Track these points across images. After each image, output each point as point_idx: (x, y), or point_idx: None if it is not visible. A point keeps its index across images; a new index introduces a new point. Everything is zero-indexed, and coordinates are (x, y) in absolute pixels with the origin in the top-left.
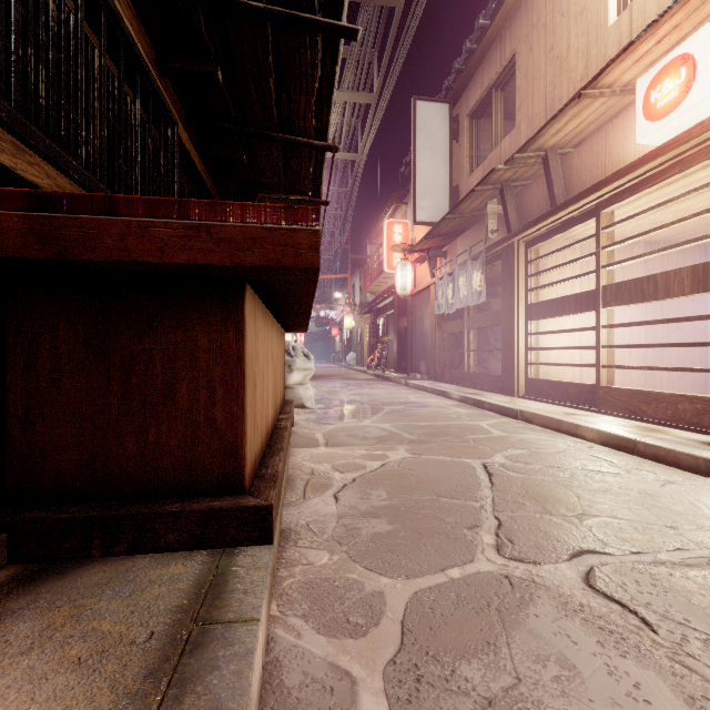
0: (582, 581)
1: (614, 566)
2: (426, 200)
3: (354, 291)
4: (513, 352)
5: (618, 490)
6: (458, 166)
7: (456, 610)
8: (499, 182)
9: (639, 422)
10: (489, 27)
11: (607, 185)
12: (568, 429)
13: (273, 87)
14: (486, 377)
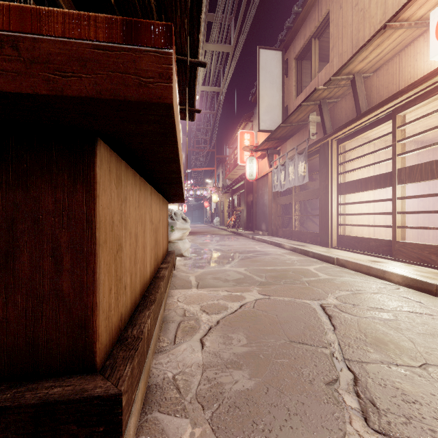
0: None
1: None
2: (266, 115)
3: (218, 178)
4: (328, 216)
5: None
6: (288, 93)
7: None
8: (318, 99)
9: (429, 268)
10: None
11: (403, 94)
12: (376, 274)
13: (154, 7)
14: (308, 234)
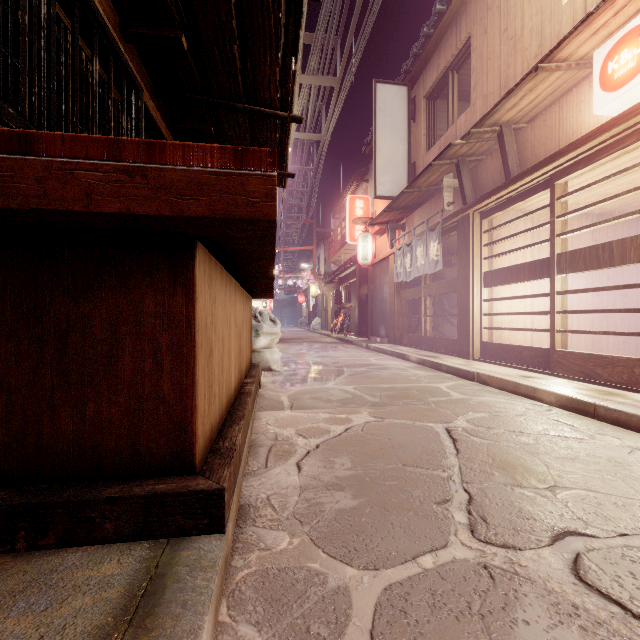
0: (571, 573)
1: (601, 552)
2: (386, 176)
3: (319, 261)
4: (468, 317)
5: (586, 458)
6: (416, 145)
7: (433, 614)
8: (455, 157)
9: (594, 385)
10: (446, 12)
11: (562, 156)
12: (525, 392)
13: (237, 54)
14: (442, 341)
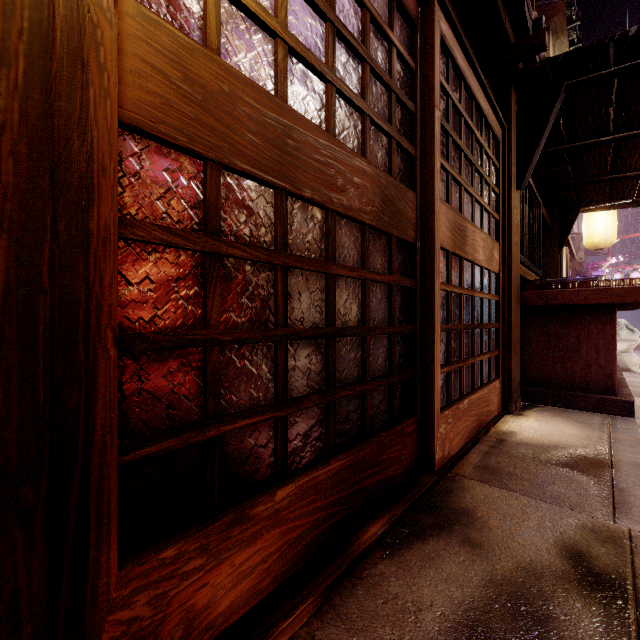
0: None
1: None
2: None
3: None
4: None
5: None
6: None
7: None
8: None
9: None
10: None
11: None
12: None
13: (609, 159)
14: None
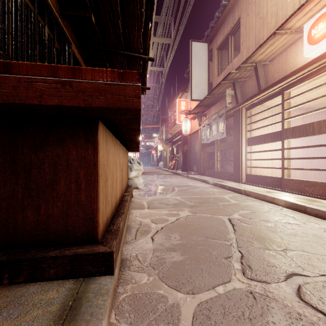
0: (296, 296)
1: (312, 284)
2: (197, 89)
3: (162, 133)
4: (239, 161)
5: (302, 234)
6: (212, 73)
7: (224, 318)
8: (232, 79)
9: (304, 196)
10: (227, 5)
11: (288, 78)
12: (269, 200)
13: (121, 25)
14: (226, 173)
